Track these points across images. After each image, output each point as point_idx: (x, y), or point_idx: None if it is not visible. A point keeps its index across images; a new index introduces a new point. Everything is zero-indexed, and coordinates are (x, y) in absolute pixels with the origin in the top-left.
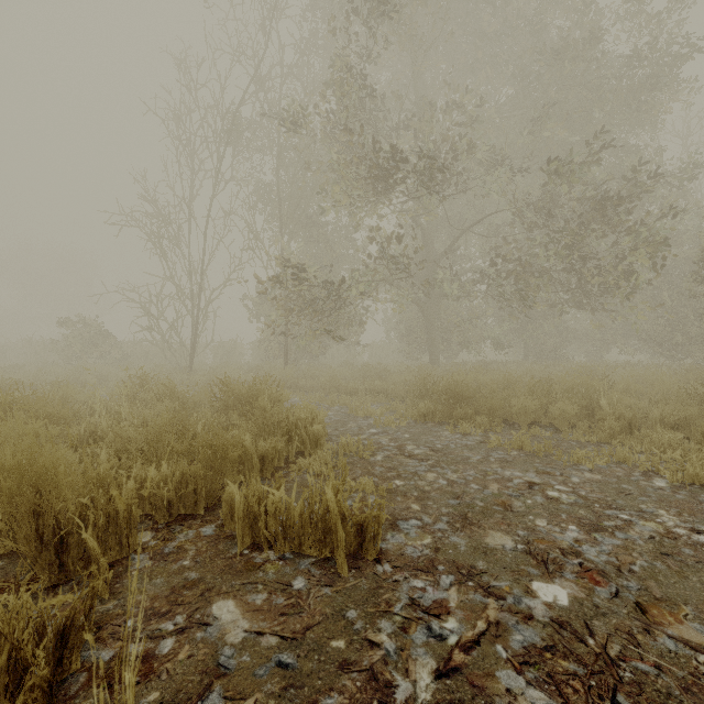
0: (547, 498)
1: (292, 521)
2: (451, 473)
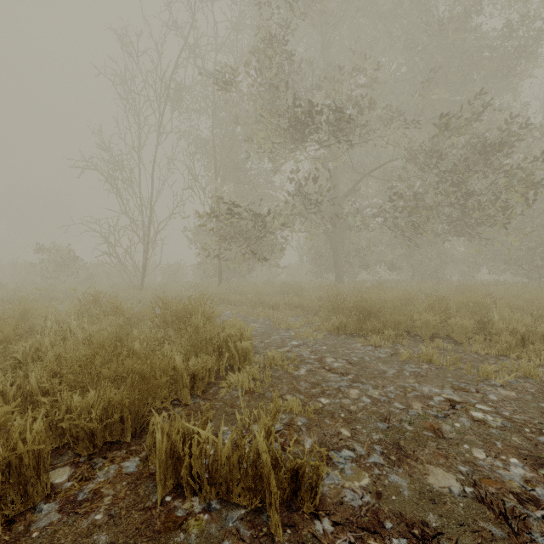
0: (473, 421)
1: (218, 464)
2: (372, 389)
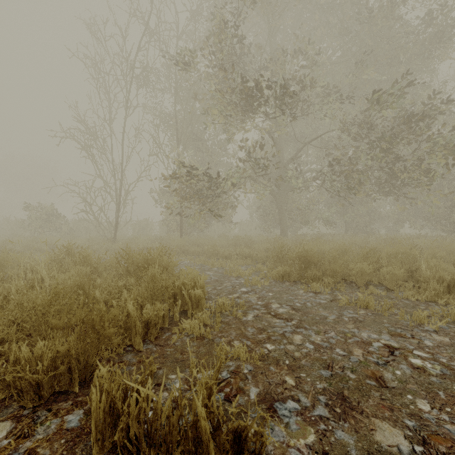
0: (413, 368)
1: (158, 424)
2: (315, 335)
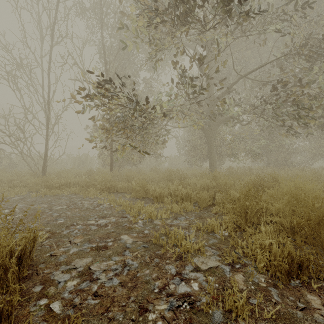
0: None
1: None
2: None
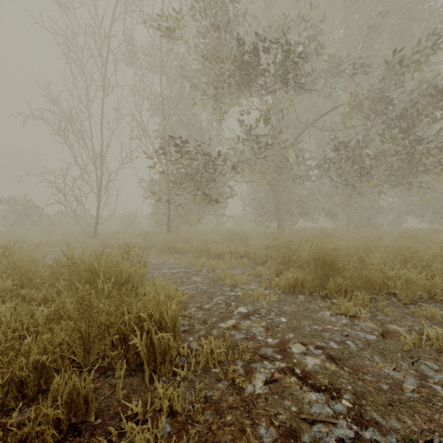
0: None
1: None
2: None
